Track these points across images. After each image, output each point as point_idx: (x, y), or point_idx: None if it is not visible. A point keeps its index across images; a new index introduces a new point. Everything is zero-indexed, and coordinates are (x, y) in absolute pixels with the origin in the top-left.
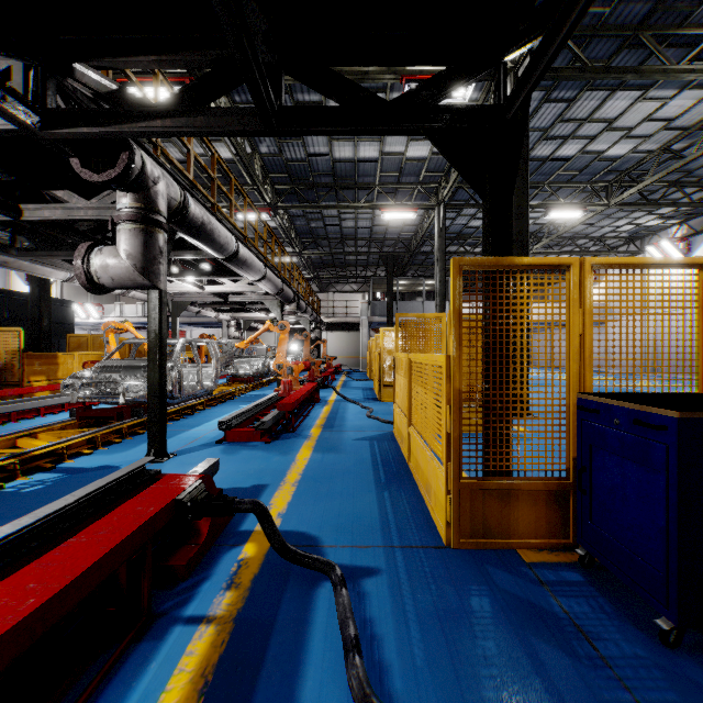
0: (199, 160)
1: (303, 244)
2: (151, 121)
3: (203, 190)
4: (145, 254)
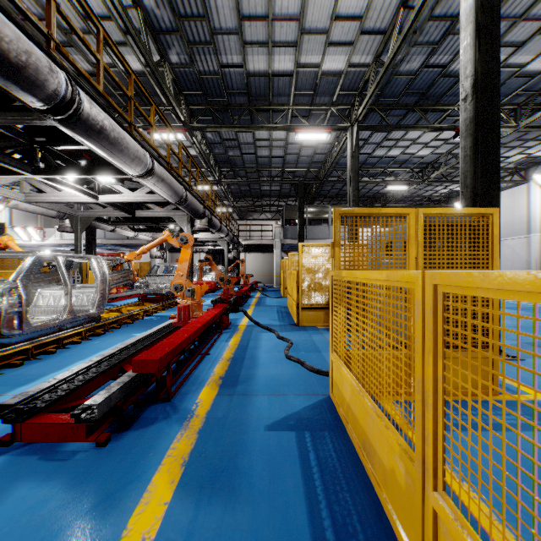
0: None
1: (223, 174)
2: None
3: None
4: None
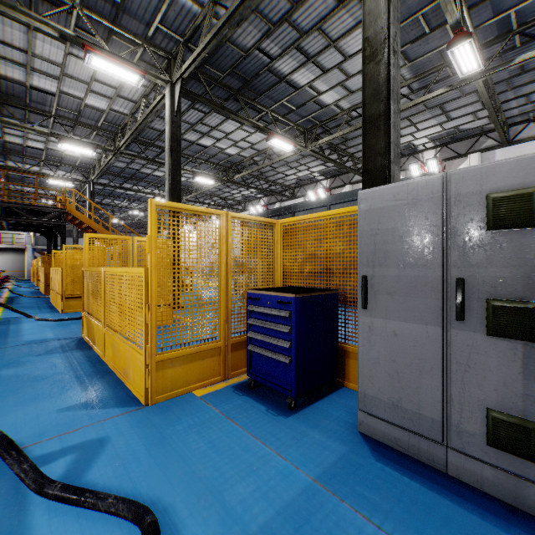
0: None
1: None
2: None
3: None
4: None
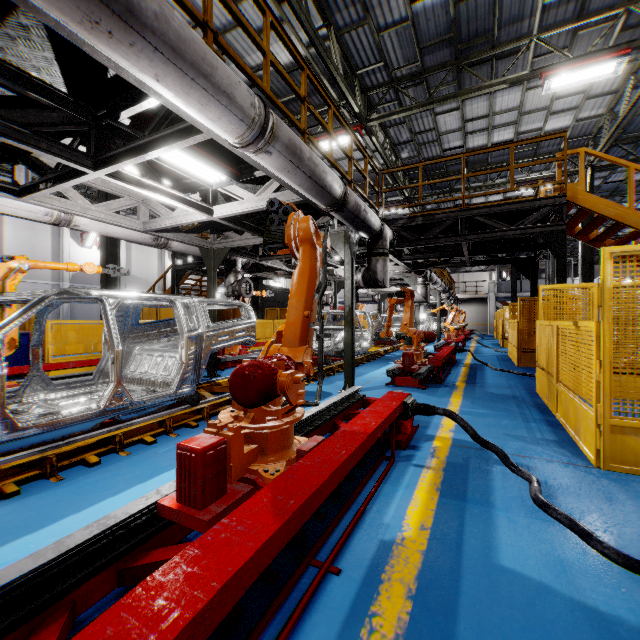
0: None
1: None
2: (437, 266)
3: None
4: (426, 293)
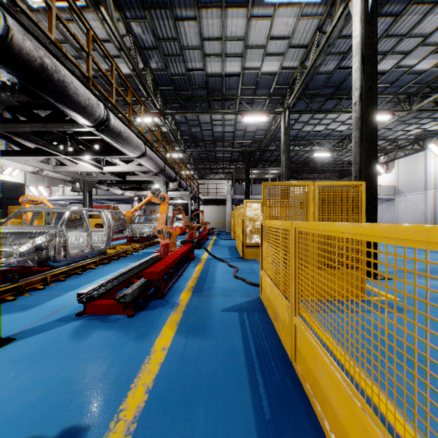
0: (66, 26)
1: (187, 145)
2: None
3: (72, 58)
4: None
